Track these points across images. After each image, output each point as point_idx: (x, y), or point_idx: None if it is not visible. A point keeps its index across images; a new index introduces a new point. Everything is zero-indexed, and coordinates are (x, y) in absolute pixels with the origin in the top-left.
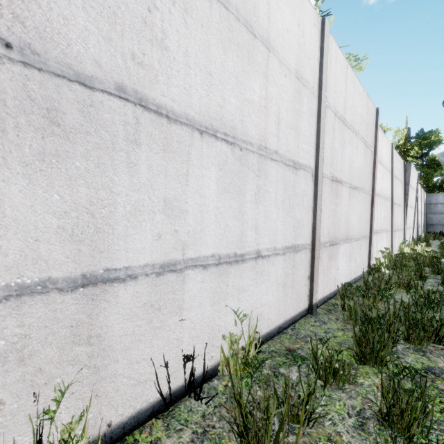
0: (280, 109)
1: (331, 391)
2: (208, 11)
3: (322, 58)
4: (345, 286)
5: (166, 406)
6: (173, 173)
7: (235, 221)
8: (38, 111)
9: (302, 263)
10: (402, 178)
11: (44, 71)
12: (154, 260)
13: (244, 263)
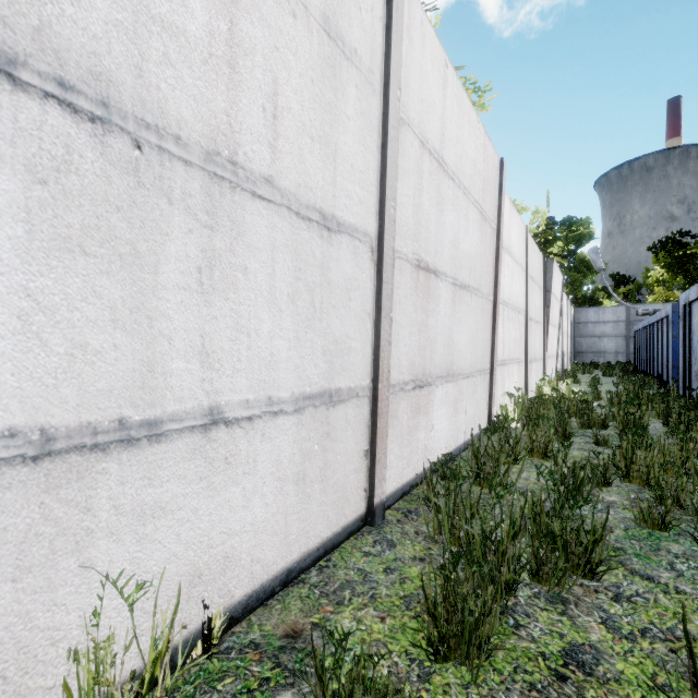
0: (280, 86)
1: None
2: None
3: (390, 20)
4: (437, 465)
5: None
6: None
7: (119, 335)
8: None
9: (348, 426)
10: (542, 282)
11: None
12: None
13: (161, 444)
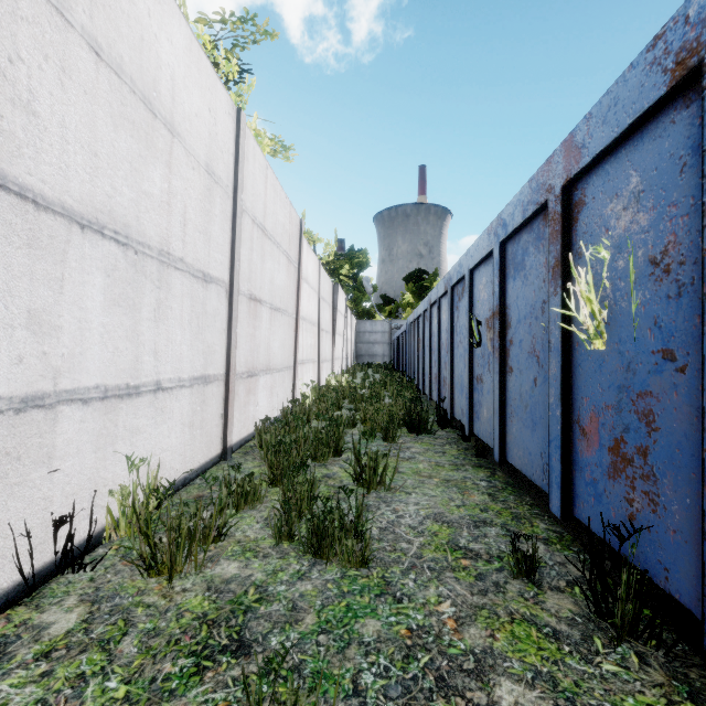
0: (187, 207)
1: (244, 513)
2: (94, 75)
3: (238, 154)
4: (264, 421)
5: (29, 591)
6: (42, 277)
7: (128, 343)
8: None
9: (214, 398)
10: (331, 301)
11: None
12: (12, 392)
13: (140, 398)
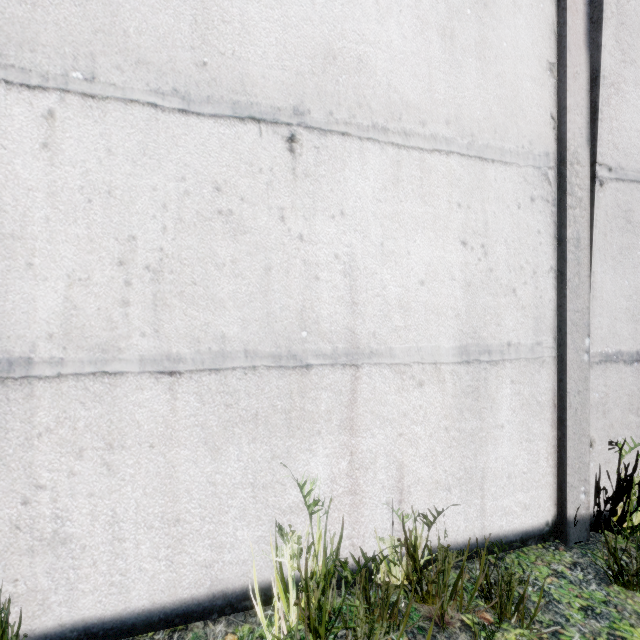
0: None
1: None
2: None
3: None
4: None
5: None
6: None
7: None
8: (620, 214)
9: None
10: None
11: (624, 180)
12: None
13: None
